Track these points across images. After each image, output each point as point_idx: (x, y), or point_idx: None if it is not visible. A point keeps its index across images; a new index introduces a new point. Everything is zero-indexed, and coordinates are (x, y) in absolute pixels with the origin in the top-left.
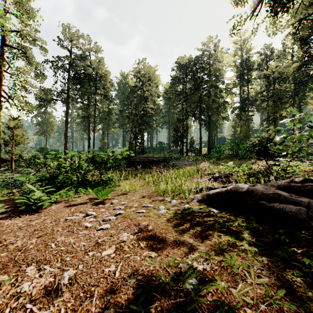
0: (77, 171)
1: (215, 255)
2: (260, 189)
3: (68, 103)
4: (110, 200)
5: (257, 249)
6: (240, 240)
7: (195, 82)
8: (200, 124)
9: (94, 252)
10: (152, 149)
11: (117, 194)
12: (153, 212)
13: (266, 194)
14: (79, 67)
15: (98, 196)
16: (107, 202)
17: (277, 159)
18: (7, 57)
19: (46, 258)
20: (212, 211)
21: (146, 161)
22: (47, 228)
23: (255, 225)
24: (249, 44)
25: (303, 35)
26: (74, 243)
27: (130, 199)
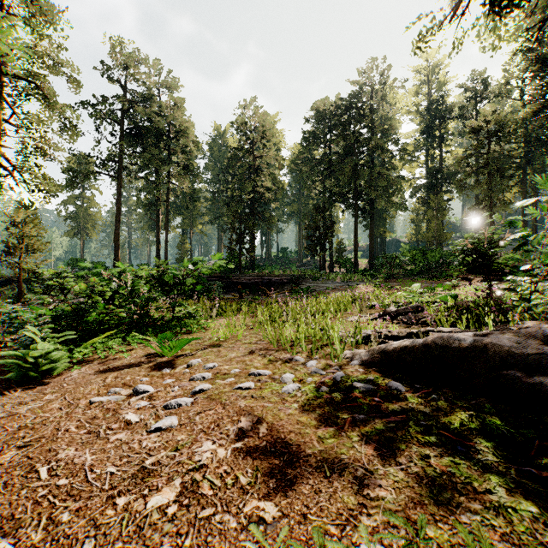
0: (128, 302)
1: (427, 522)
2: (504, 343)
3: (121, 180)
4: (186, 358)
5: (535, 508)
6: (480, 474)
7: (347, 141)
8: (356, 216)
9: (129, 498)
10: (269, 262)
11: (202, 345)
12: (271, 390)
13: (517, 355)
14: (141, 115)
15: (162, 350)
16: (181, 362)
17: (507, 278)
18: (9, 97)
19: (16, 514)
20: (396, 389)
21: (259, 282)
22: (47, 424)
23: (503, 430)
24: (443, 74)
25: (543, 54)
26: (91, 469)
27: (226, 358)
